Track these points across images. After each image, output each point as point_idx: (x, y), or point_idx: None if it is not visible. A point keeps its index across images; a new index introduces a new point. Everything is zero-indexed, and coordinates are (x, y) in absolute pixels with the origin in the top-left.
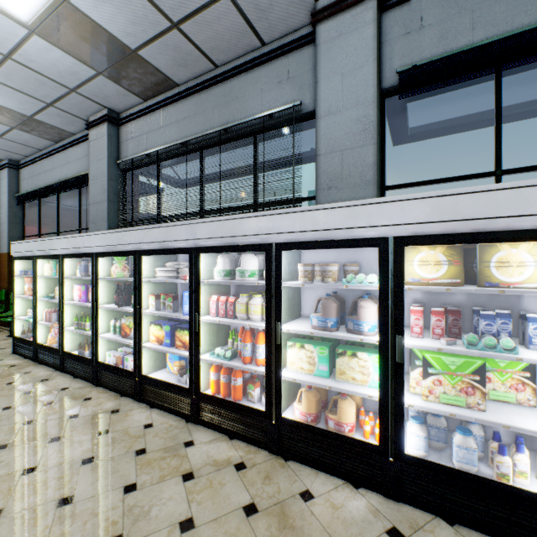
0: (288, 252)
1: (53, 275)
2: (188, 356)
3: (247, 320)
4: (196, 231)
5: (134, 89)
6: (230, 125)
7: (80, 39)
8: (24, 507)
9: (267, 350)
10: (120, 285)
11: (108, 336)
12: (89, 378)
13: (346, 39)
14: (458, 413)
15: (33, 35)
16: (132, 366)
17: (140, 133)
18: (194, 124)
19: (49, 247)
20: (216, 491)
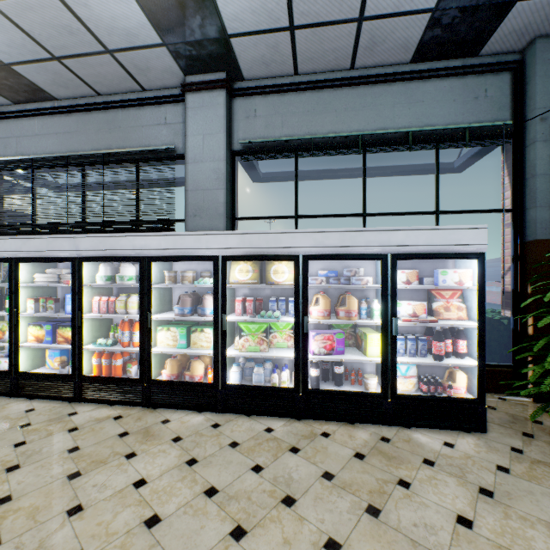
0: (159, 262)
1: None
2: (71, 348)
3: (126, 314)
4: (80, 243)
5: (3, 92)
6: (113, 151)
7: None
8: None
9: (141, 333)
10: None
11: None
12: None
13: (206, 111)
14: (254, 354)
15: None
16: (6, 367)
17: (9, 135)
18: (75, 140)
19: None
20: (98, 432)
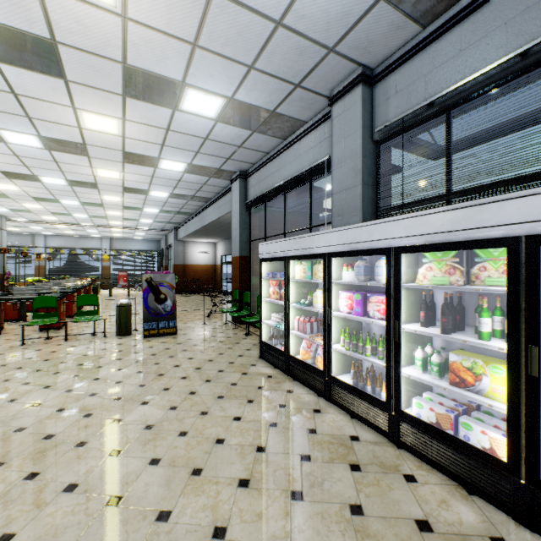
0: None
1: (306, 278)
2: None
3: None
4: None
5: (418, 8)
6: None
7: None
8: None
9: None
10: (445, 298)
11: (416, 374)
12: (378, 427)
13: None
14: None
15: None
16: (482, 442)
17: (412, 80)
18: None
19: (307, 246)
20: None
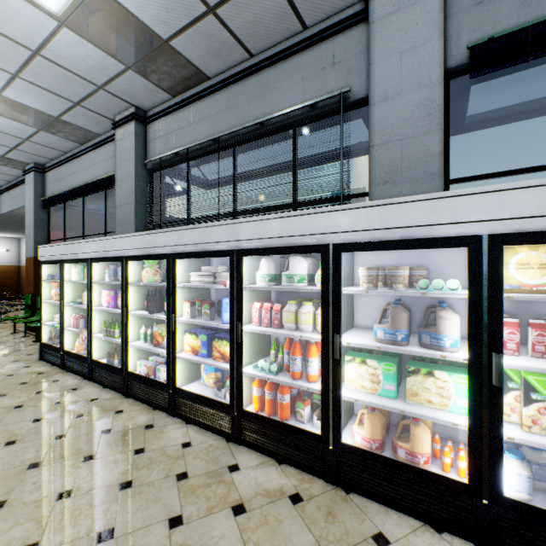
0: (343, 254)
1: (80, 280)
2: (228, 368)
3: (295, 330)
4: (238, 231)
5: (163, 84)
6: (267, 117)
7: (111, 30)
8: (61, 540)
9: (323, 365)
10: (151, 291)
11: (139, 344)
12: (119, 389)
13: (405, 14)
14: None
15: (63, 28)
16: (164, 377)
17: (168, 131)
18: (226, 119)
19: (76, 251)
20: (274, 529)
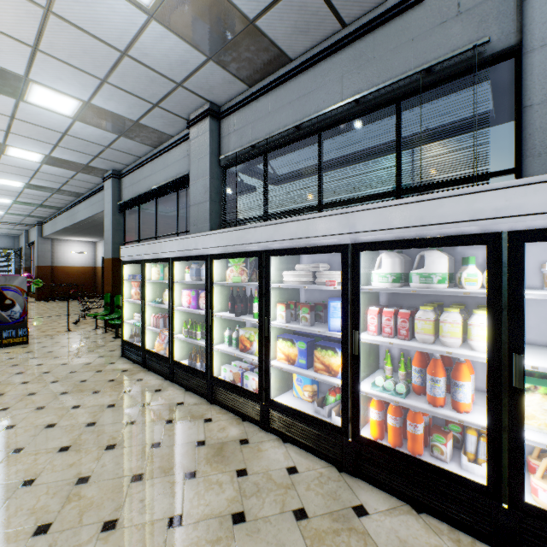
0: None
1: (160, 279)
2: (338, 384)
3: (432, 343)
4: (355, 221)
5: (241, 73)
6: (367, 92)
7: (197, 17)
8: None
9: (490, 394)
10: (238, 291)
11: (223, 348)
12: (202, 393)
13: None
14: None
15: (152, 21)
16: (253, 385)
17: (244, 124)
18: (311, 102)
19: (158, 251)
20: None
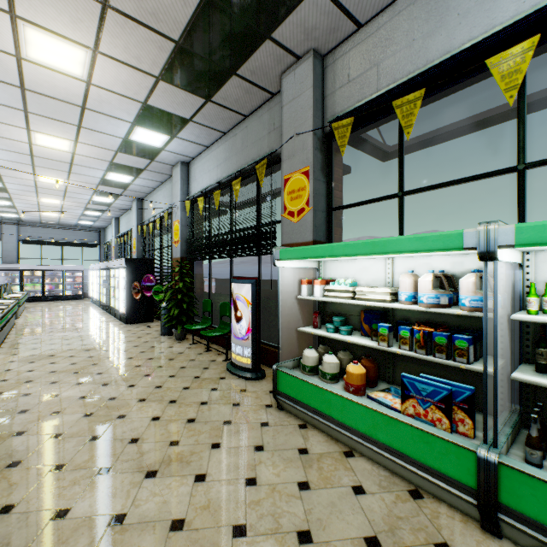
0: None
1: None
2: None
3: None
4: None
5: None
6: None
7: None
8: None
9: None
10: None
11: None
12: None
13: (11, 230)
14: (31, 290)
15: None
16: None
17: None
18: None
19: None
20: None
